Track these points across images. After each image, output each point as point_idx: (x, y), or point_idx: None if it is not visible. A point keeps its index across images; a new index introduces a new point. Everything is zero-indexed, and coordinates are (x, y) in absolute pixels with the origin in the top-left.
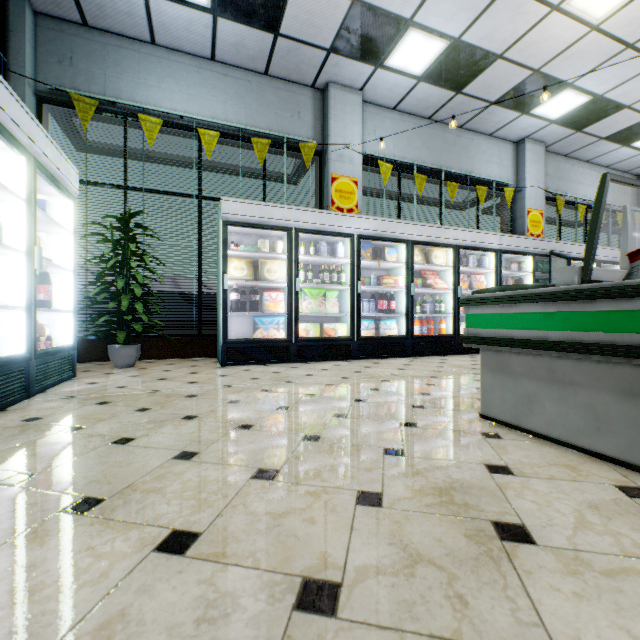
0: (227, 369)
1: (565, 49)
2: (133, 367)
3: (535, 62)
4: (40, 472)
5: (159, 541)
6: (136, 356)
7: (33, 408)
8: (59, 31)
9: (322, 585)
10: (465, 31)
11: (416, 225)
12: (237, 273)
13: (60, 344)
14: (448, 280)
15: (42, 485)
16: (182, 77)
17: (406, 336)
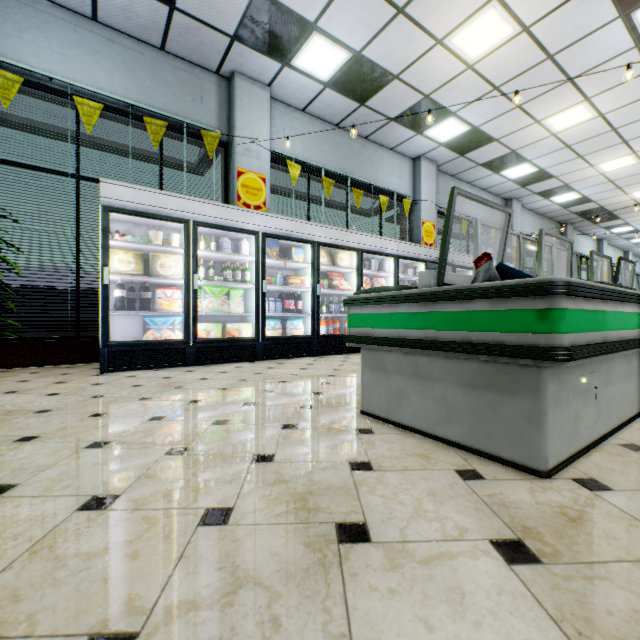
0: (107, 376)
1: (449, 81)
2: None
3: (426, 88)
4: None
5: None
6: None
7: None
8: None
9: None
10: (365, 46)
11: (322, 227)
12: (122, 267)
13: None
14: (353, 282)
15: None
16: (53, 32)
17: (312, 336)
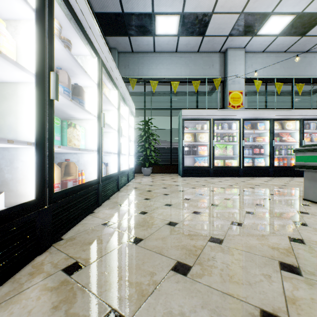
0: (184, 178)
1: None
2: (149, 176)
3: None
4: (151, 198)
5: (192, 212)
6: (150, 172)
7: (132, 185)
8: (124, 57)
9: (237, 223)
10: (305, 8)
11: (275, 110)
12: (187, 139)
13: (130, 166)
14: (296, 137)
15: (154, 200)
16: (164, 62)
17: (269, 166)
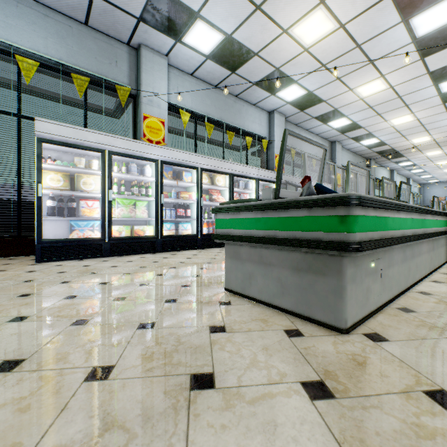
0: (40, 265)
1: (292, 59)
2: None
3: (276, 63)
4: None
5: None
6: None
7: None
8: None
9: None
10: (234, 31)
11: (204, 157)
12: (53, 183)
13: None
14: (226, 196)
15: None
16: None
17: (197, 234)
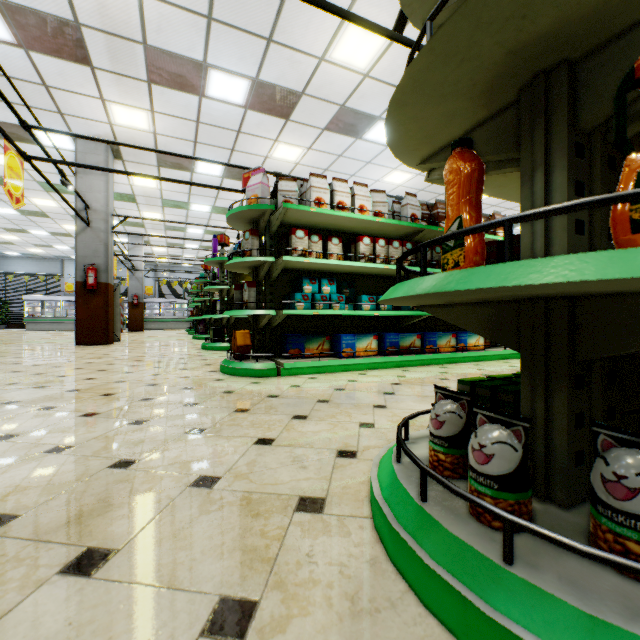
0: (23, 329)
1: None
2: (5, 329)
3: None
4: None
5: None
6: (5, 327)
7: None
8: None
9: None
10: None
11: None
12: (29, 310)
13: None
14: None
15: None
16: (21, 263)
17: None
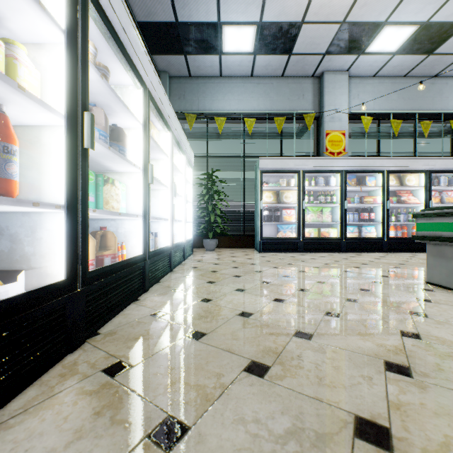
0: (263, 254)
1: None
2: (214, 251)
3: None
4: (216, 281)
5: (272, 299)
6: (216, 245)
7: (190, 264)
8: (179, 83)
9: (333, 313)
10: (432, 15)
11: (391, 159)
12: (267, 199)
13: (186, 238)
14: (420, 197)
15: (221, 284)
16: (235, 91)
17: (382, 237)
